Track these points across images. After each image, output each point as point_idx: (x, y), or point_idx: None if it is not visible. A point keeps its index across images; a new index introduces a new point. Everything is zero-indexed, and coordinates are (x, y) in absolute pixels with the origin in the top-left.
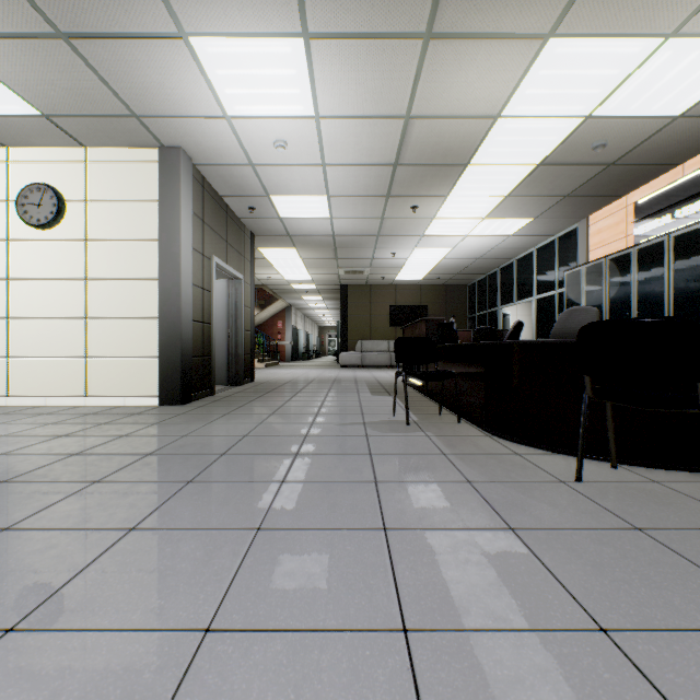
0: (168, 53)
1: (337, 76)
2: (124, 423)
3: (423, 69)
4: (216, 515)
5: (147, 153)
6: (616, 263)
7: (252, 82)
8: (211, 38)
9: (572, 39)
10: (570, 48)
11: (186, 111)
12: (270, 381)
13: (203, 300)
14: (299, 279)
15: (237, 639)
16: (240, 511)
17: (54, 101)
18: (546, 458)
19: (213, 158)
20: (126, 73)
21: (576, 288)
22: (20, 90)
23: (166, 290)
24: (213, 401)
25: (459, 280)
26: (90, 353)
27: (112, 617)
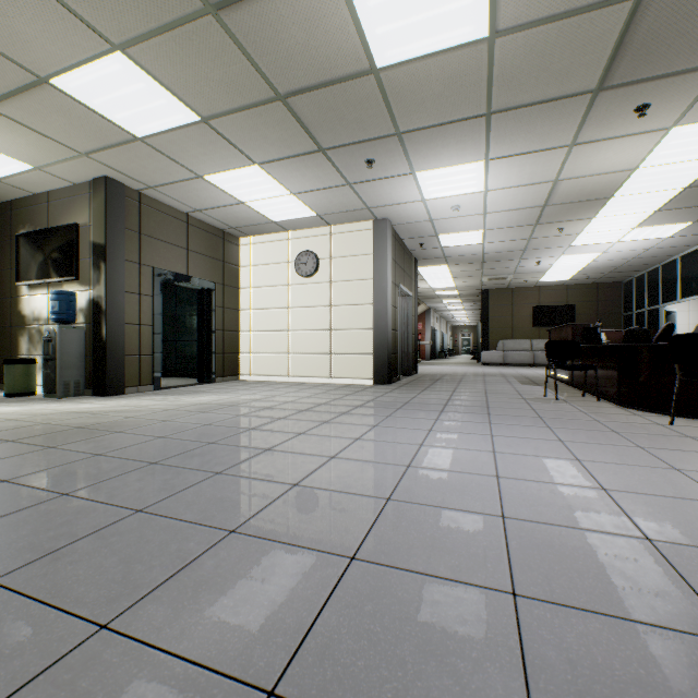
0: (401, 180)
1: (504, 171)
2: (370, 391)
3: (569, 158)
4: (467, 419)
5: (366, 225)
6: None
7: (445, 183)
8: (428, 171)
9: (693, 125)
10: (693, 129)
11: (399, 201)
12: (429, 373)
13: (395, 315)
14: (443, 287)
15: (503, 437)
16: (476, 419)
17: (327, 209)
18: (657, 418)
19: (406, 220)
20: (373, 192)
21: None
22: (313, 207)
23: (378, 311)
24: (405, 384)
25: (612, 278)
26: (333, 351)
27: (457, 431)
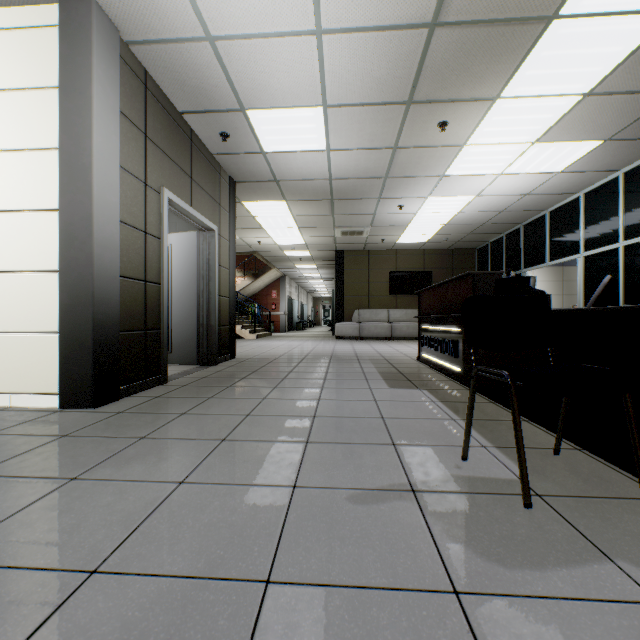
0: None
1: None
2: None
3: None
4: None
5: (43, 13)
6: None
7: None
8: None
9: None
10: None
11: None
12: (254, 357)
13: (146, 248)
14: (291, 244)
15: None
16: None
17: None
18: None
19: (149, 24)
20: None
21: None
22: None
23: (70, 226)
24: (151, 399)
25: (469, 242)
26: None
27: None
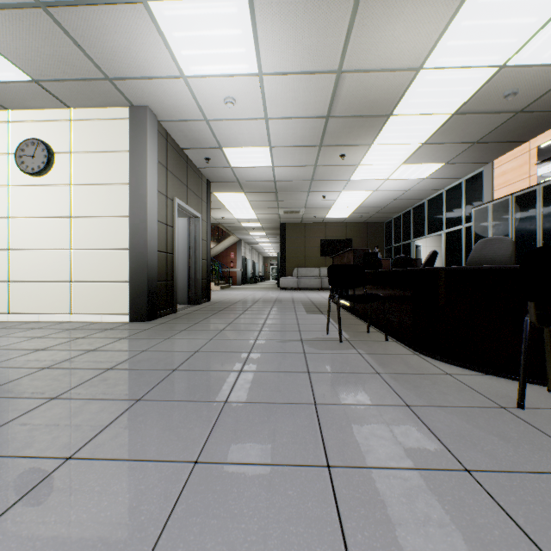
0: (131, 17)
1: (277, 34)
2: (96, 338)
3: (355, 24)
4: (155, 442)
5: (119, 112)
6: (521, 199)
7: (203, 43)
8: (167, 2)
9: None
10: None
11: (149, 72)
12: (223, 300)
13: (167, 234)
14: (247, 218)
15: None
16: (180, 437)
17: (40, 67)
18: (478, 380)
19: (174, 115)
20: (97, 39)
21: (484, 222)
22: (12, 58)
23: (135, 225)
24: (174, 318)
25: (378, 218)
26: (74, 278)
27: None
